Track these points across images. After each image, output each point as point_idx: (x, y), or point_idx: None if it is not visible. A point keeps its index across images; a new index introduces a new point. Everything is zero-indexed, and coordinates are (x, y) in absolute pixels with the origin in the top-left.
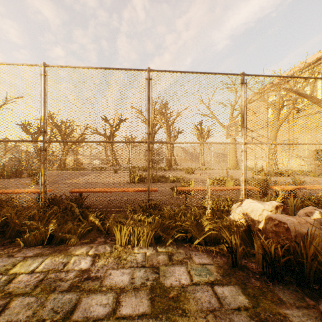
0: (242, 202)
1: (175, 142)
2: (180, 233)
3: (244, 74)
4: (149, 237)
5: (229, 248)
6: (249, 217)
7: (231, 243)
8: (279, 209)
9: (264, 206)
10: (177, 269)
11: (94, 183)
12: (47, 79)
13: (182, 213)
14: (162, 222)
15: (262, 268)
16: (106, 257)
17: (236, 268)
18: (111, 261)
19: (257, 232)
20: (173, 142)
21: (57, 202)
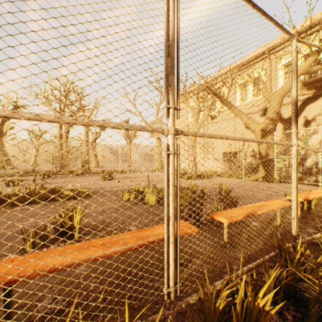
0: None
1: None
2: None
3: None
4: None
5: None
6: None
7: None
8: None
9: None
10: None
11: None
12: None
13: None
14: None
15: None
16: None
17: None
18: None
19: None
20: None
21: None
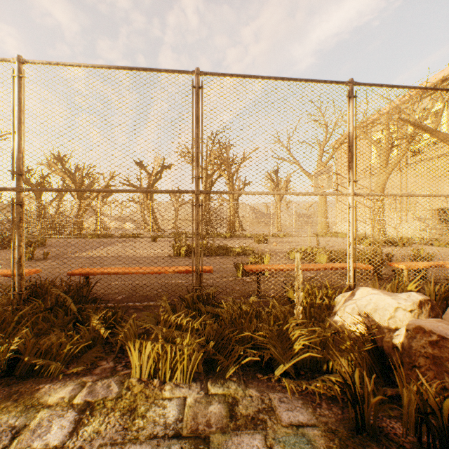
0: (353, 291)
1: (241, 191)
2: (250, 348)
3: (352, 82)
4: (192, 363)
5: (350, 396)
6: (372, 320)
7: (354, 385)
8: (426, 307)
9: (398, 301)
10: (247, 442)
11: (119, 258)
12: (23, 84)
13: (253, 312)
14: (218, 329)
15: (416, 435)
16: (105, 412)
17: (363, 435)
18: (114, 422)
19: (391, 352)
20: (237, 192)
21: (45, 291)
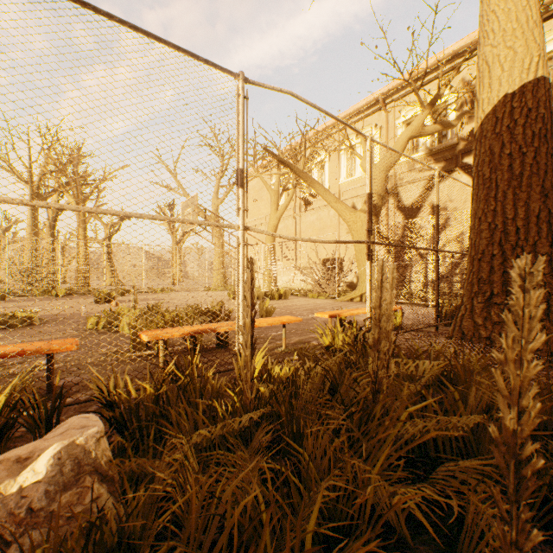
0: None
1: None
2: None
3: None
4: None
5: None
6: None
7: None
8: None
9: None
10: None
11: None
12: None
13: None
14: None
15: None
16: None
17: None
18: None
19: None
20: None
21: None
